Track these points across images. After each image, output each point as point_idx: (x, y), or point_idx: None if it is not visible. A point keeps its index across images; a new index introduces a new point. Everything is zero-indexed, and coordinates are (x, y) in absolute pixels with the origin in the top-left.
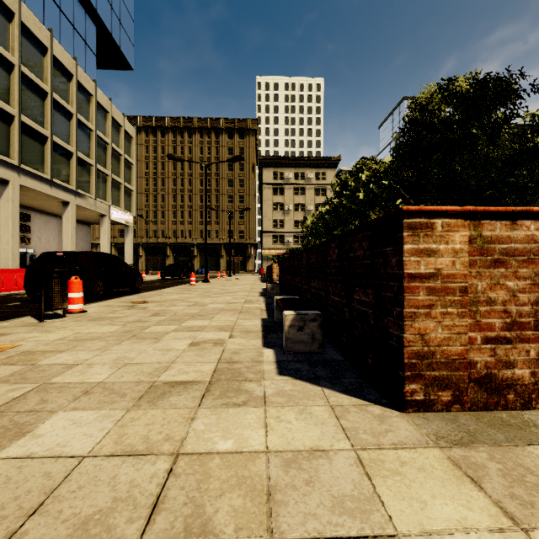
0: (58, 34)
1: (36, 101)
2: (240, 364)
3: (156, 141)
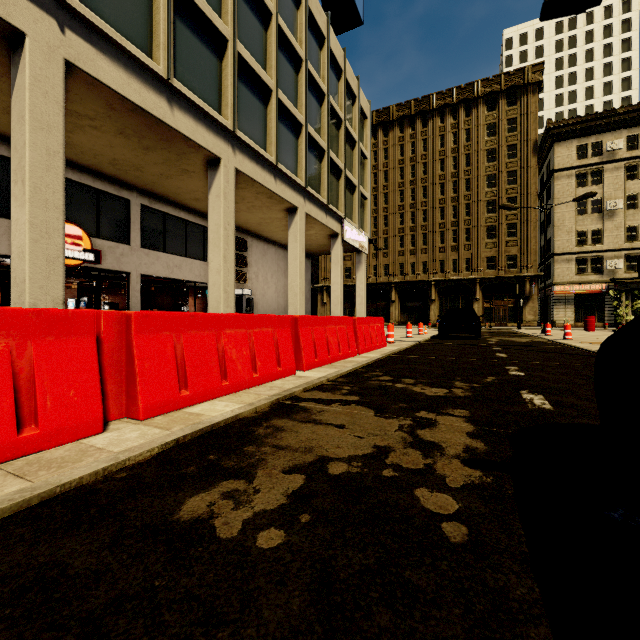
0: None
1: (256, 29)
2: None
3: (376, 145)
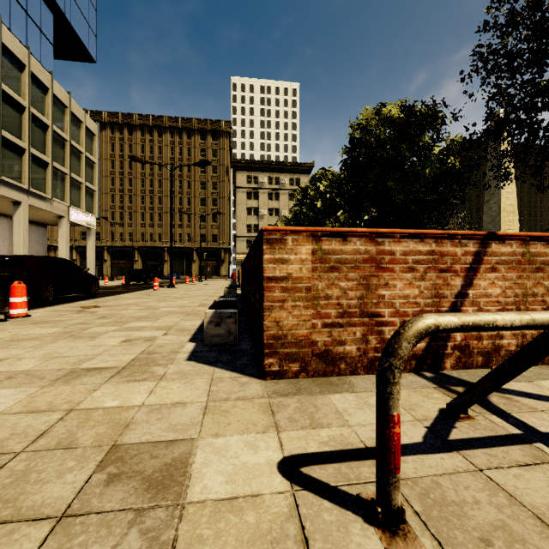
0: (8, 20)
1: None
2: (159, 354)
3: (122, 139)
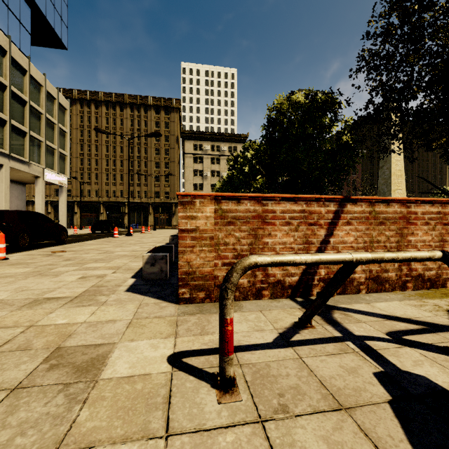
0: None
1: None
2: (105, 287)
3: (90, 112)
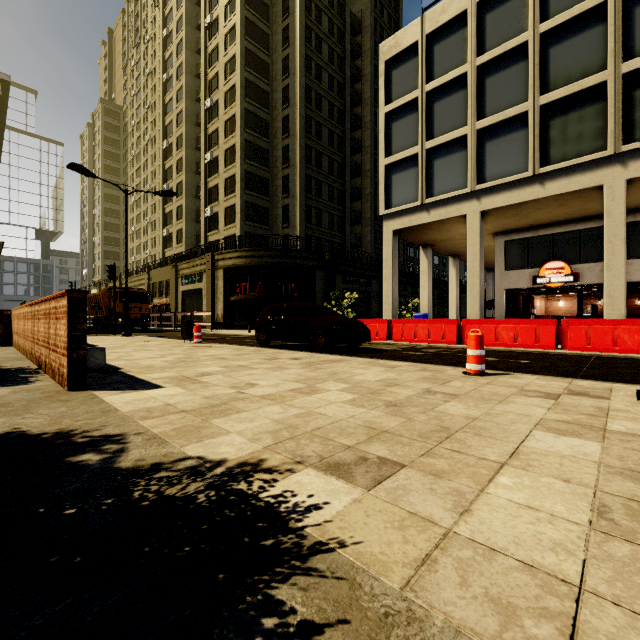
0: None
1: None
2: None
3: None
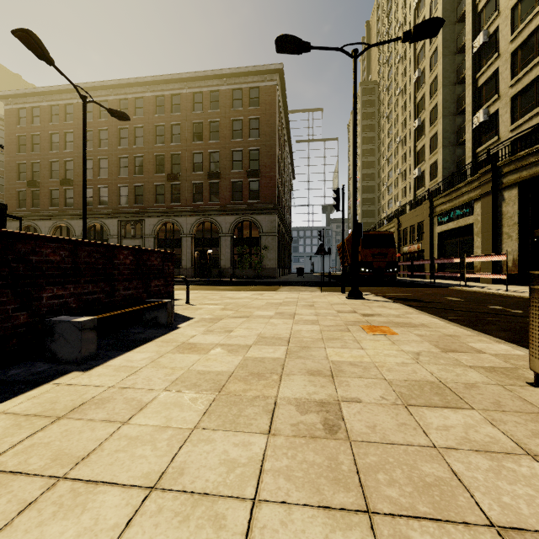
0: None
1: None
2: (207, 321)
3: None
